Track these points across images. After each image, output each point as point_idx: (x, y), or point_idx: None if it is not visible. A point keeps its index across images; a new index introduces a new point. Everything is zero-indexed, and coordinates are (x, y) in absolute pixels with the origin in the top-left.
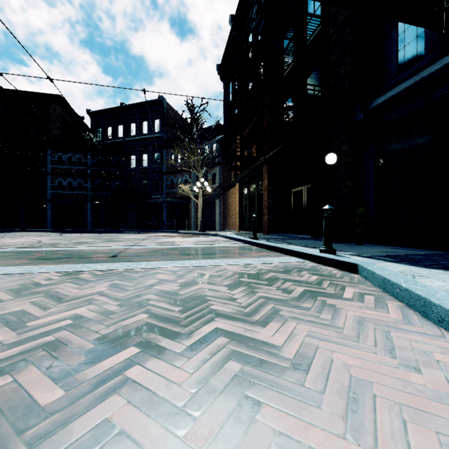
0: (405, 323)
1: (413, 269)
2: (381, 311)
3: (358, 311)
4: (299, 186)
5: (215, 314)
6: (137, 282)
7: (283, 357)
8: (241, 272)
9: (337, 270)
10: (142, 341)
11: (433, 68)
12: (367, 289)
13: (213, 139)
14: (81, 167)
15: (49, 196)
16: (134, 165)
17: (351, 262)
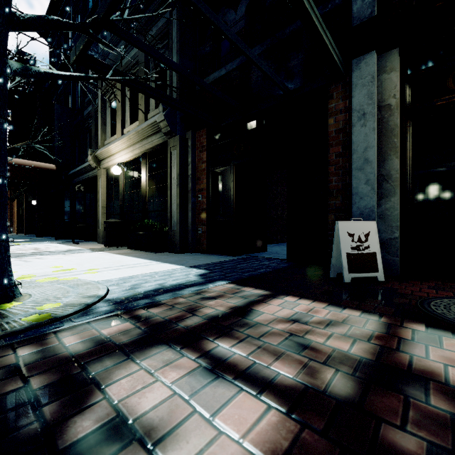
0: None
1: None
2: None
3: None
4: None
5: None
6: None
7: None
8: None
9: None
10: None
11: None
12: None
13: None
14: None
15: None
16: None
17: None
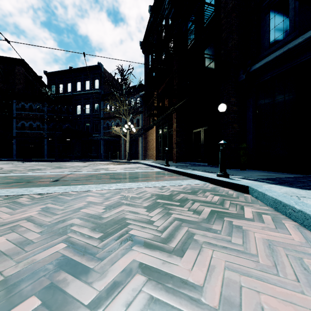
0: (310, 245)
1: (293, 190)
2: (283, 232)
3: (264, 233)
4: (198, 128)
5: (133, 241)
6: (68, 205)
7: (206, 305)
8: (158, 194)
9: (232, 191)
10: (49, 285)
11: (296, 41)
12: (262, 208)
13: (137, 94)
14: (39, 113)
15: (14, 134)
16: (79, 112)
17: (243, 185)
